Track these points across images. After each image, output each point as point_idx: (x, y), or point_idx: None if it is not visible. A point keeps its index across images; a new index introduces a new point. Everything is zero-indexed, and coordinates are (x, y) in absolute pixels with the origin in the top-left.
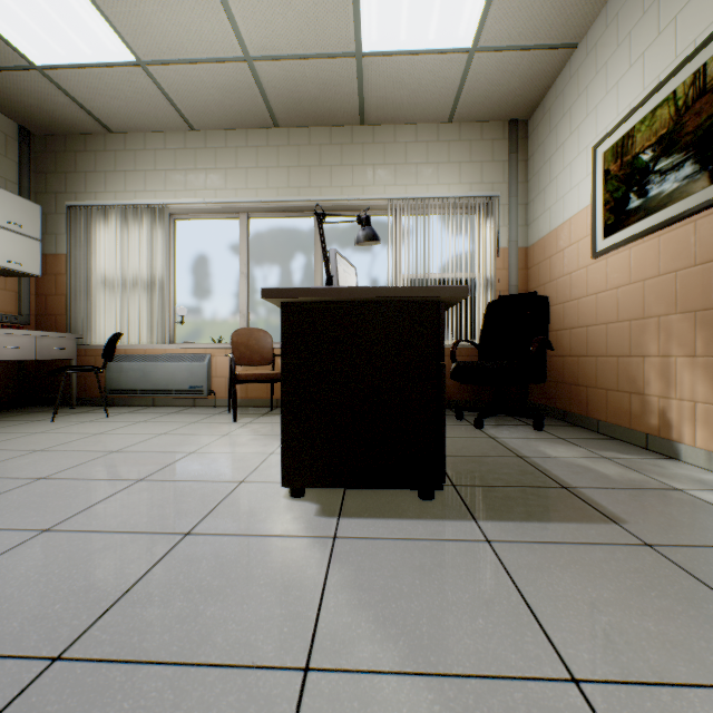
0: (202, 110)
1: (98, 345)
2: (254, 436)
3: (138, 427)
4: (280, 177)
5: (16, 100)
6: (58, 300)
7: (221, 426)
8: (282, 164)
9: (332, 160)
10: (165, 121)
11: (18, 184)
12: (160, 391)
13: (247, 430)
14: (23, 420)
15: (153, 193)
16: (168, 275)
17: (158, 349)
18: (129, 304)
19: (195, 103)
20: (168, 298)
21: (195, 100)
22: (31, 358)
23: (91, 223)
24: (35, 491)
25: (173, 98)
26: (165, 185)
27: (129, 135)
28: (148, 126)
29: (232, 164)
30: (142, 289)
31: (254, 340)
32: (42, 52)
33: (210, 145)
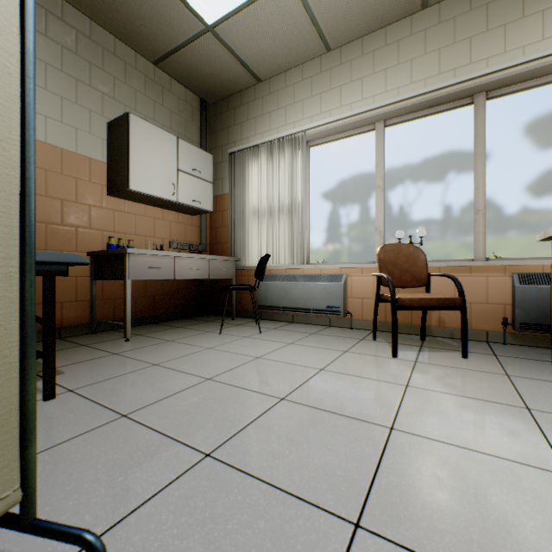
0: (341, 18)
1: (250, 267)
2: (456, 397)
3: (291, 351)
4: (427, 66)
5: (197, 73)
6: (223, 231)
7: (383, 363)
8: (430, 49)
9: (506, 17)
10: (304, 50)
11: (199, 144)
12: (299, 309)
13: (430, 379)
14: (201, 330)
15: (291, 125)
16: (305, 199)
17: (296, 269)
18: (273, 229)
19: (336, 10)
20: (305, 220)
21: (336, 6)
22: (206, 277)
23: (245, 163)
24: (196, 506)
25: (314, 13)
26: (302, 114)
27: (273, 79)
28: (289, 62)
29: (368, 71)
30: (283, 214)
31: (402, 257)
32: (213, 7)
33: (344, 60)
